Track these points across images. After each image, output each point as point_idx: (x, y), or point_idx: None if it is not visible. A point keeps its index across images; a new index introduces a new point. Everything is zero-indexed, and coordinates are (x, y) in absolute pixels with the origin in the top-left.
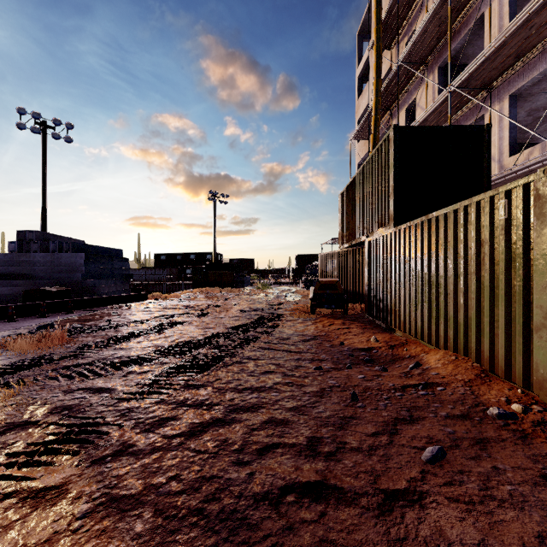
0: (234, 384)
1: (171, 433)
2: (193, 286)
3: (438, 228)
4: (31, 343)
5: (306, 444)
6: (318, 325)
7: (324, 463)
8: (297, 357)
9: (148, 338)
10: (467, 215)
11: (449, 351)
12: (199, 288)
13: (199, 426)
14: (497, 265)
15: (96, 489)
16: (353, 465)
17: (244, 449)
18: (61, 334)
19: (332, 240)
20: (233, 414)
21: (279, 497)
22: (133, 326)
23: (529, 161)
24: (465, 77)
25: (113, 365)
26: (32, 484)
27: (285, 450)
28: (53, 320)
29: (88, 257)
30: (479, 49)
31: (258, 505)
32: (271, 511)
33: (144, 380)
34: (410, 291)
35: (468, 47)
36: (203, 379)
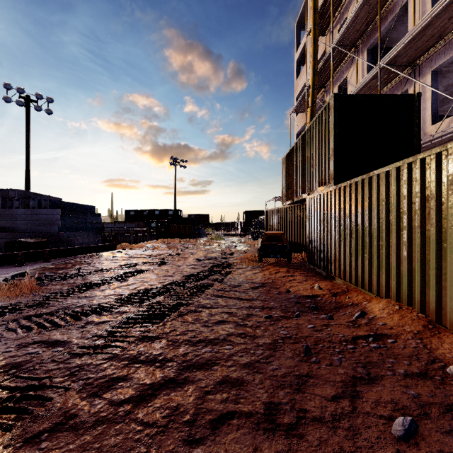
0: (188, 335)
1: (119, 398)
2: (157, 237)
3: (380, 185)
4: (0, 292)
5: (263, 413)
6: (265, 272)
7: (285, 441)
8: (248, 305)
9: (111, 286)
10: (410, 172)
11: (392, 300)
12: (162, 239)
13: (150, 388)
14: (445, 219)
15: None
16: (318, 443)
17: (196, 420)
18: (29, 283)
19: (274, 198)
20: (186, 372)
21: None
22: (100, 274)
23: (450, 129)
24: (393, 54)
25: (73, 315)
26: None
27: (241, 422)
28: (29, 269)
29: (64, 213)
30: (402, 34)
31: None
32: None
33: (101, 332)
34: (350, 243)
35: (393, 32)
36: (159, 330)
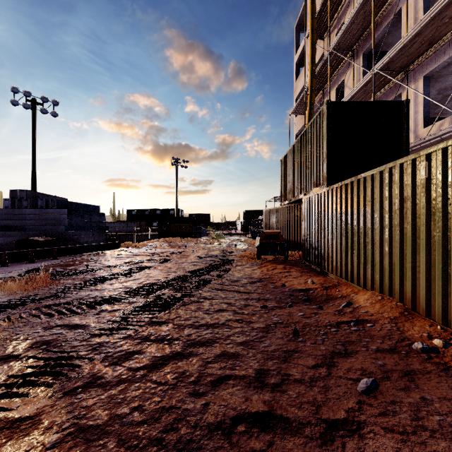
0: (192, 321)
1: (135, 366)
2: (159, 236)
3: (366, 187)
4: (19, 285)
5: (254, 376)
6: (263, 269)
7: (271, 394)
8: (245, 297)
9: (119, 281)
10: (391, 176)
11: (376, 292)
12: (163, 238)
13: (160, 359)
14: (419, 218)
15: (66, 419)
16: (297, 396)
17: (199, 380)
18: (44, 277)
19: (274, 198)
20: (191, 348)
21: (230, 427)
22: (107, 270)
23: (440, 132)
24: (386, 61)
25: (88, 304)
26: (8, 414)
27: (236, 382)
28: (40, 265)
29: (70, 212)
30: (397, 39)
31: (212, 435)
32: (224, 441)
33: (114, 318)
34: (341, 241)
35: (388, 37)
36: (165, 317)
